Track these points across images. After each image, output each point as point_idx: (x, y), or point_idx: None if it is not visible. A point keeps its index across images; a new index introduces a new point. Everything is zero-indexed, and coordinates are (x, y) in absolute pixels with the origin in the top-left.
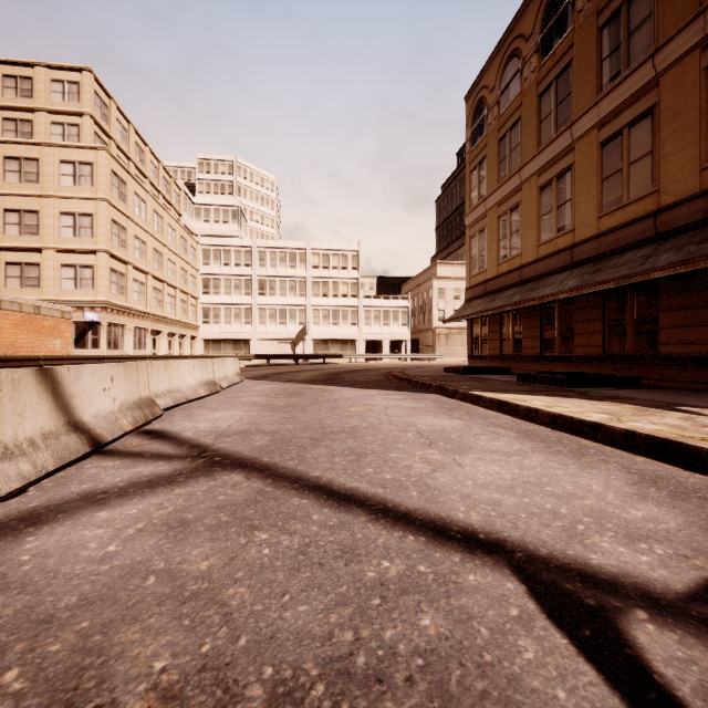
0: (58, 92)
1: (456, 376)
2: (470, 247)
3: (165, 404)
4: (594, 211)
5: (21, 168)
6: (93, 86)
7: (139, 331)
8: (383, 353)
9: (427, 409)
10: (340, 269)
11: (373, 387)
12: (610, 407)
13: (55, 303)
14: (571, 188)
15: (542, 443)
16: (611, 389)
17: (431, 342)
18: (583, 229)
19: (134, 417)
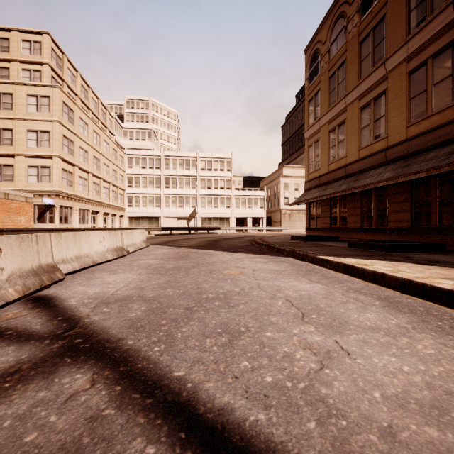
0: (26, 48)
1: (301, 243)
2: (308, 153)
3: (71, 268)
4: (404, 122)
5: (0, 100)
6: (50, 45)
7: (83, 211)
8: (247, 226)
9: (288, 272)
10: (219, 170)
11: (242, 251)
12: (445, 272)
13: (24, 192)
14: (385, 107)
15: (414, 314)
16: (425, 254)
17: (279, 219)
18: (395, 136)
19: (25, 285)
